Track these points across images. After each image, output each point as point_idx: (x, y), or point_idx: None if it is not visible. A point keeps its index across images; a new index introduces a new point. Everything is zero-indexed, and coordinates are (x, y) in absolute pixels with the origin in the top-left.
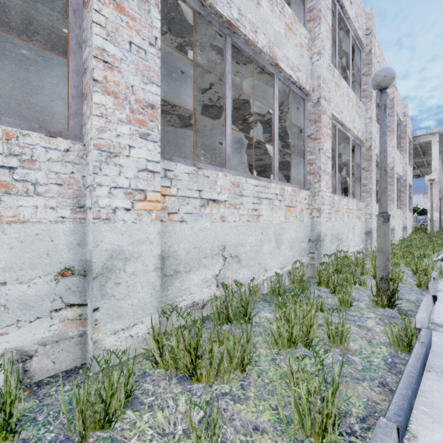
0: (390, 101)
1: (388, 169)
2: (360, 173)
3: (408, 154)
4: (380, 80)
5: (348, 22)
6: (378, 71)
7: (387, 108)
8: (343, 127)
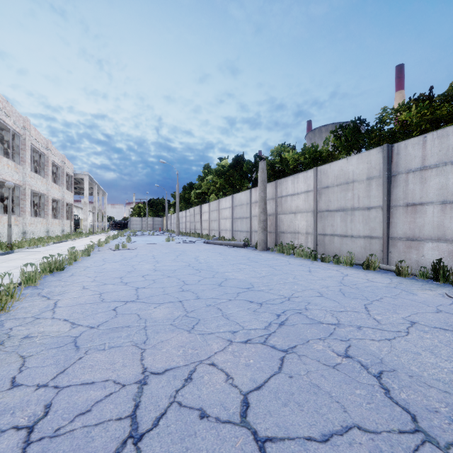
0: (47, 157)
1: (46, 196)
2: (20, 201)
3: (71, 184)
4: (8, 186)
5: (9, 126)
6: (7, 183)
7: (46, 161)
8: (5, 180)
